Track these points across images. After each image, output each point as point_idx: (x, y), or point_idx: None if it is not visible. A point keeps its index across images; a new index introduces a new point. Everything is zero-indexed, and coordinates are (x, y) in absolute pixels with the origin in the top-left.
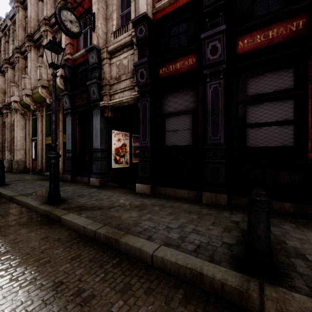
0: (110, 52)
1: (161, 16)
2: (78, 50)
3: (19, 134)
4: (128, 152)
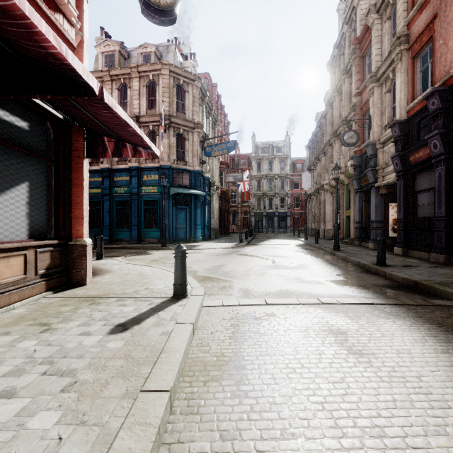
0: (382, 143)
1: (410, 116)
2: (363, 141)
3: (329, 209)
4: None
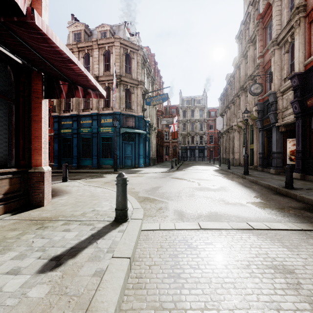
0: (282, 92)
1: (308, 68)
2: (265, 91)
3: (236, 143)
4: None
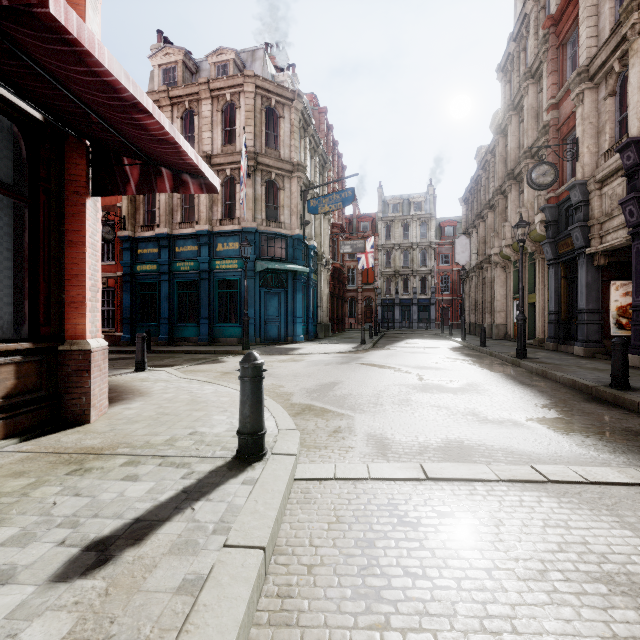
0: (599, 181)
1: None
2: (562, 181)
3: (499, 292)
4: None
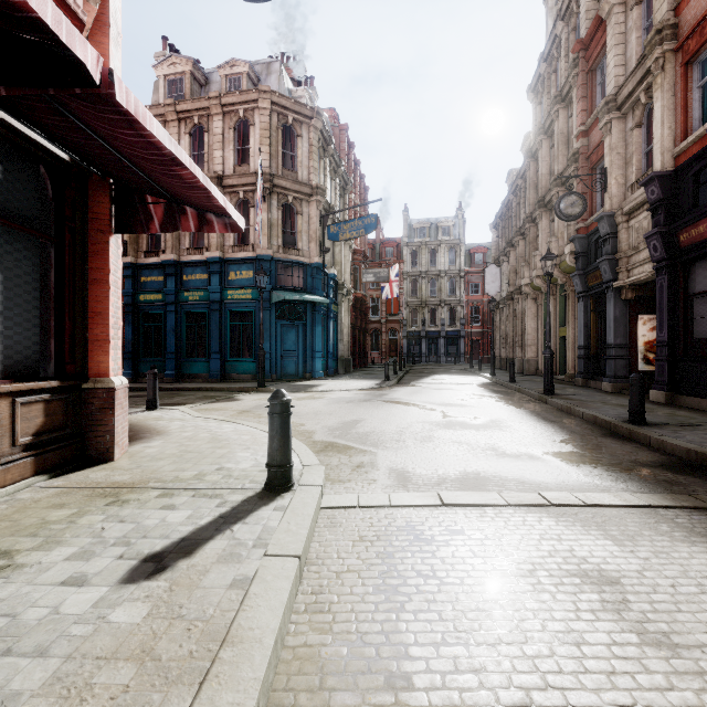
0: (627, 213)
1: (681, 164)
2: (592, 211)
3: (530, 325)
4: None
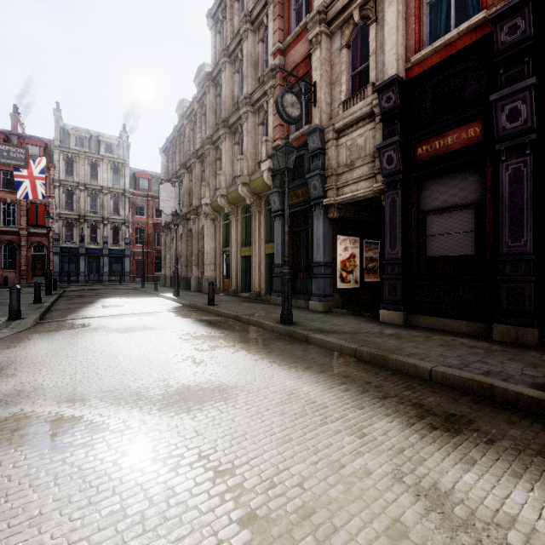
0: (338, 130)
1: (420, 73)
2: (289, 131)
3: (209, 244)
4: (358, 267)
